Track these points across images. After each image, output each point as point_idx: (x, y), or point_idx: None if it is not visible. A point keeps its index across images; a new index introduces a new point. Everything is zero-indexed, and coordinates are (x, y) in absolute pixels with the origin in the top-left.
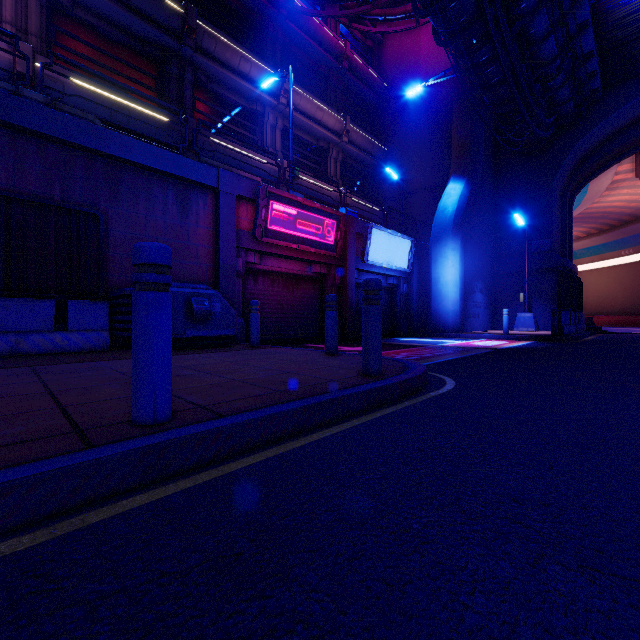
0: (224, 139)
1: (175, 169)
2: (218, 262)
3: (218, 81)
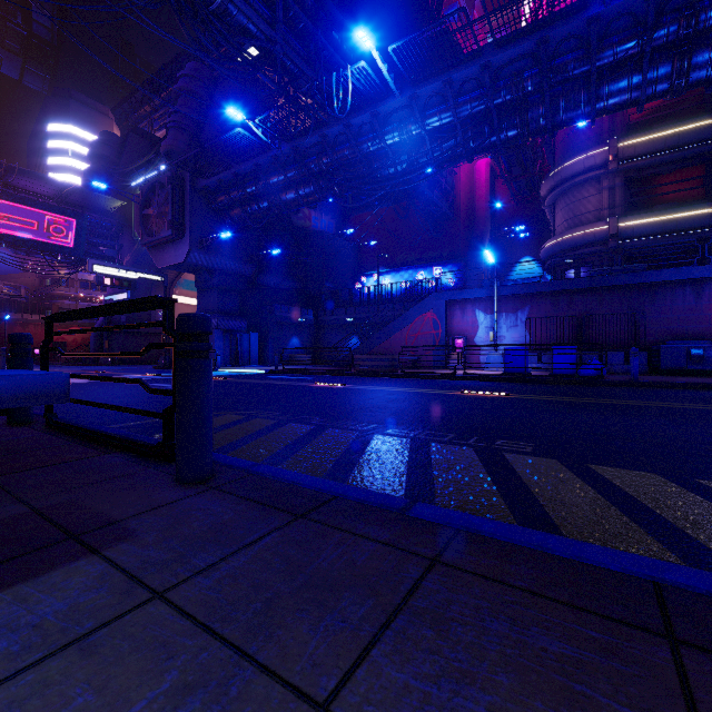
0: None
1: (689, 276)
2: None
3: None
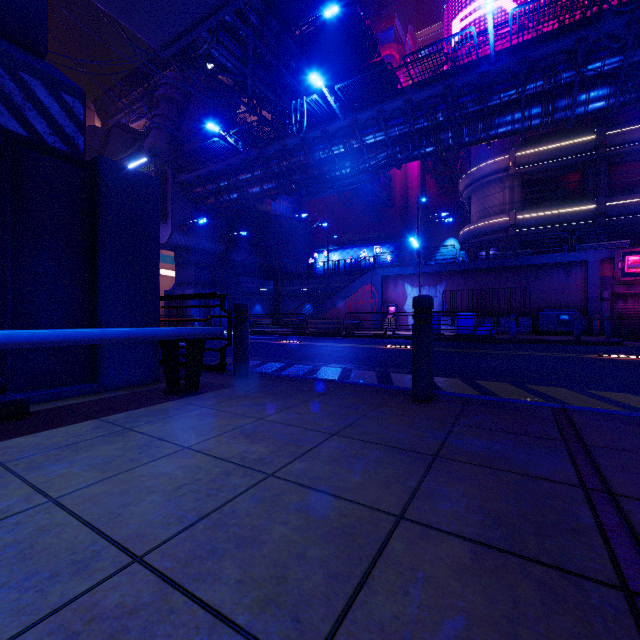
0: (631, 197)
1: (561, 260)
2: (587, 296)
3: (631, 153)
